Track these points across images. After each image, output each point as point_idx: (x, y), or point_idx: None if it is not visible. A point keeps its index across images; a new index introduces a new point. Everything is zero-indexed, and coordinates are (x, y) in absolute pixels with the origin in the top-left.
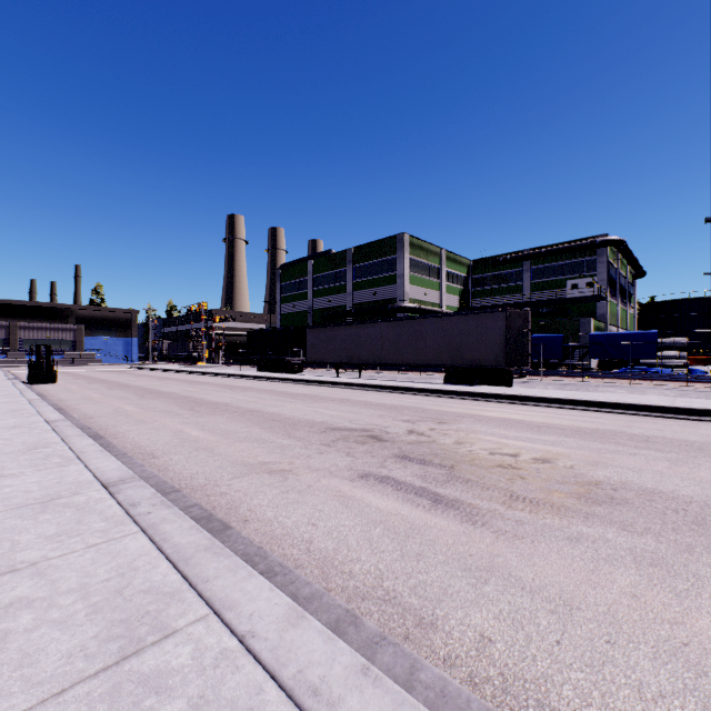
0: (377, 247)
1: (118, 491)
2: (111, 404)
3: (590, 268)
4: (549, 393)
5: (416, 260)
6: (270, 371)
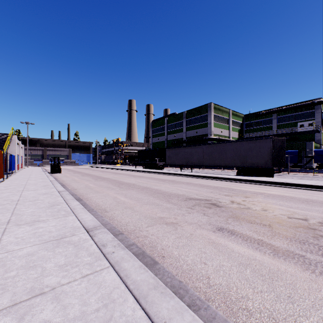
0: (197, 110)
1: (94, 235)
2: (84, 183)
3: (311, 116)
4: (301, 181)
5: (217, 115)
6: (149, 168)
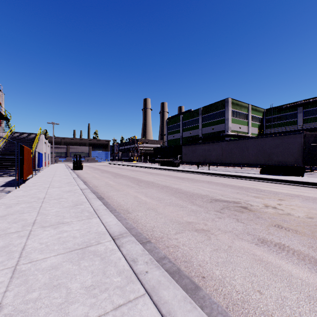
0: (214, 106)
1: (121, 244)
2: (104, 180)
3: None
4: None
5: (235, 111)
6: (165, 166)
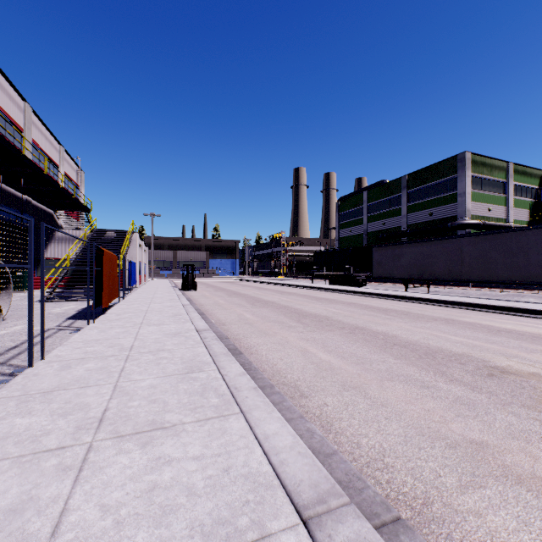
0: (433, 170)
1: None
2: (234, 311)
3: None
4: None
5: (478, 177)
6: (338, 284)
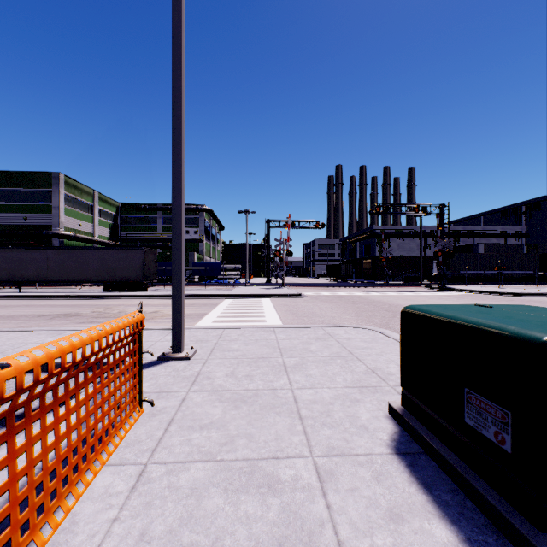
0: (28, 177)
1: None
2: None
3: (196, 222)
4: (165, 293)
5: (71, 196)
6: None
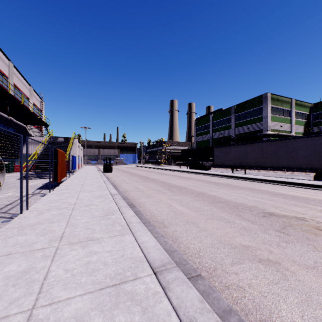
0: (249, 103)
1: (167, 285)
2: (133, 184)
3: None
4: None
5: (274, 107)
6: (194, 169)
